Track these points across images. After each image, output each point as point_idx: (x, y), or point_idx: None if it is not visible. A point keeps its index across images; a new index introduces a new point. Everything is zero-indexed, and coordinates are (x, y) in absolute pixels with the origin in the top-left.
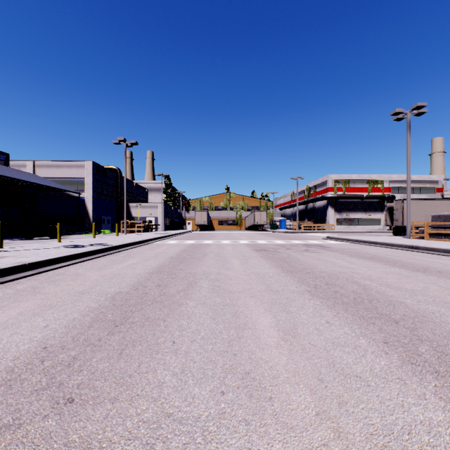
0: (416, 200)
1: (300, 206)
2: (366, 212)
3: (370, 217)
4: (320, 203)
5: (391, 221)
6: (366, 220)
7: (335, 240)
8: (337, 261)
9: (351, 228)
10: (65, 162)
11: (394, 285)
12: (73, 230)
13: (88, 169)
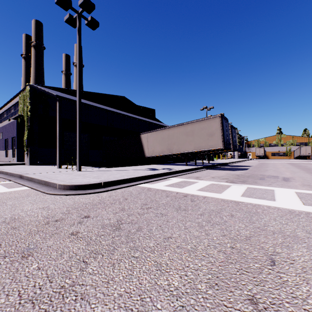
0: None
1: None
2: None
3: None
4: None
5: None
6: None
7: None
8: None
9: None
10: None
11: None
12: None
13: None
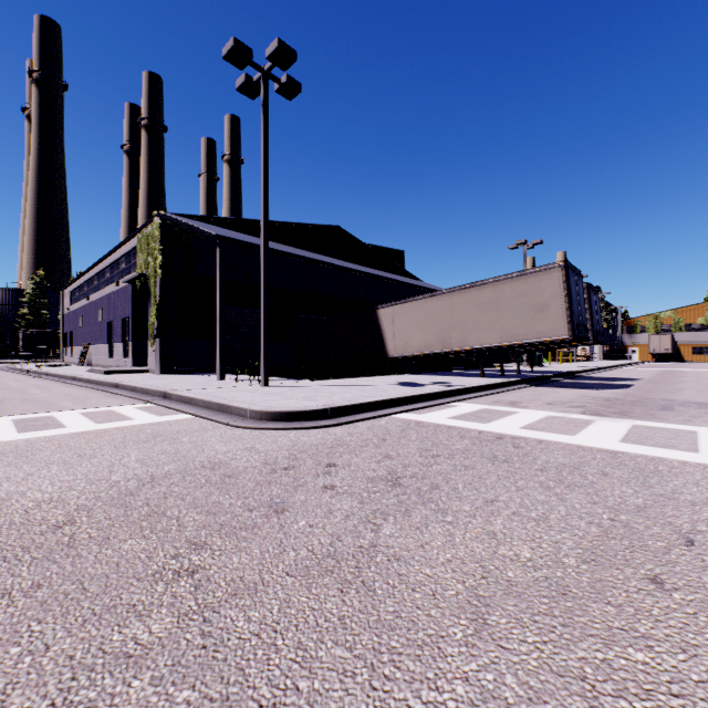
0: None
1: None
2: None
3: None
4: None
5: None
6: None
7: None
8: None
9: None
10: None
11: None
12: None
13: None
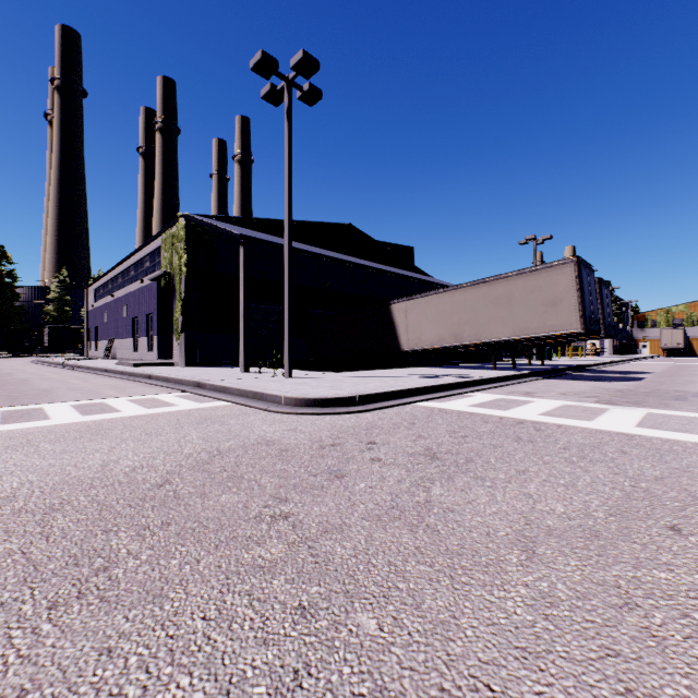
0: None
1: None
2: None
3: None
4: None
5: None
6: None
7: None
8: None
9: None
10: None
11: None
12: None
13: None
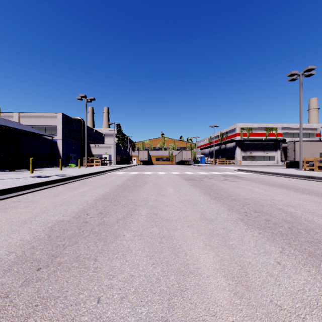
0: (304, 141)
1: (215, 147)
2: (264, 151)
3: (267, 155)
4: (230, 144)
5: (285, 158)
6: (264, 157)
7: (244, 171)
8: (254, 189)
9: (253, 163)
10: (42, 114)
11: (318, 213)
12: (47, 164)
13: (59, 119)
